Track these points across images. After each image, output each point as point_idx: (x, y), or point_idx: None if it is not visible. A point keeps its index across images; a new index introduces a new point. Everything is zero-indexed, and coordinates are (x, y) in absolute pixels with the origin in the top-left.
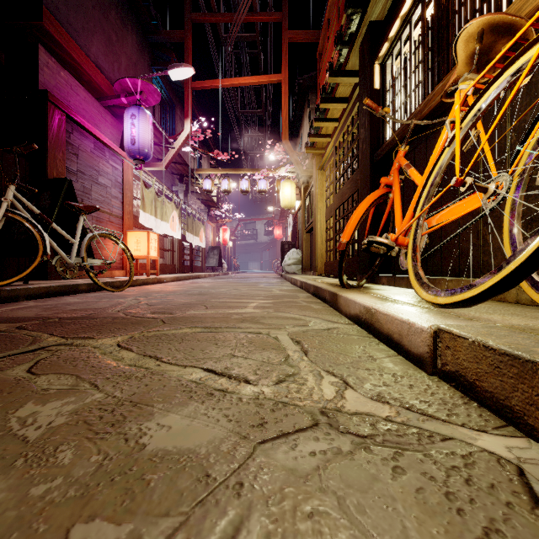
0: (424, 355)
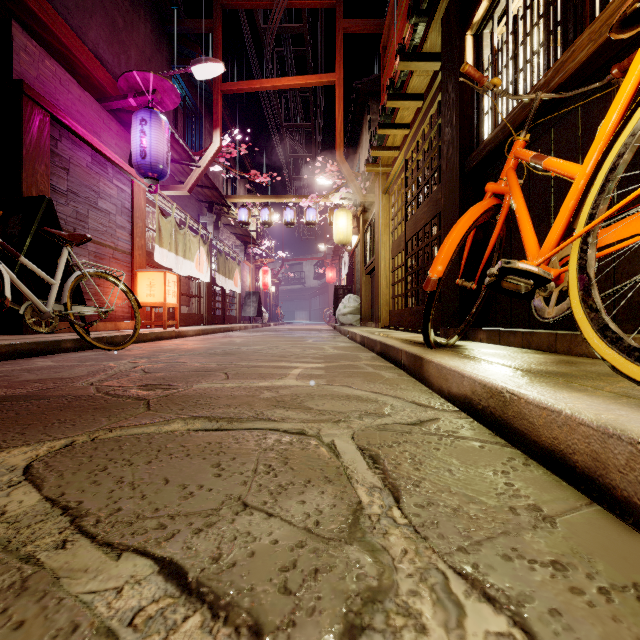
0: None
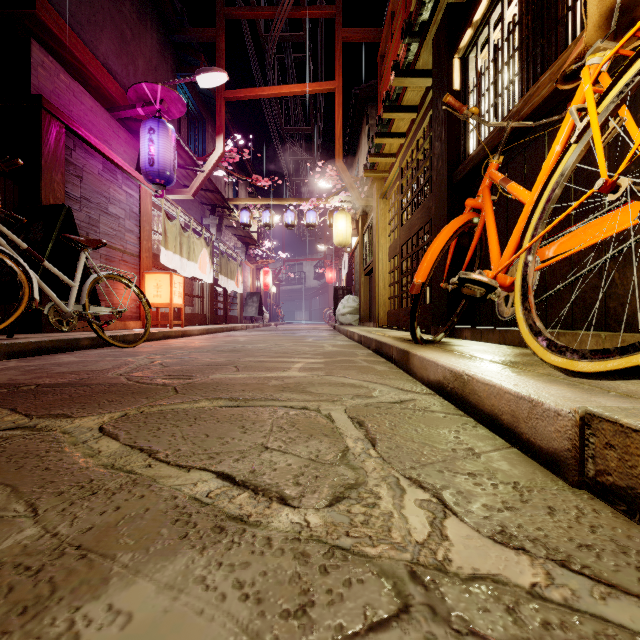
0: (561, 454)
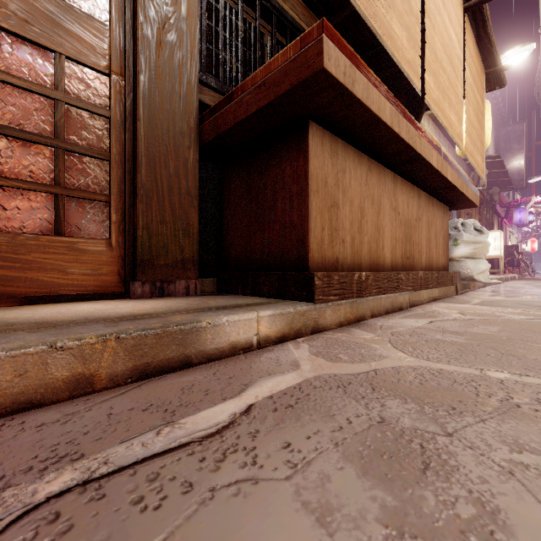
0: None
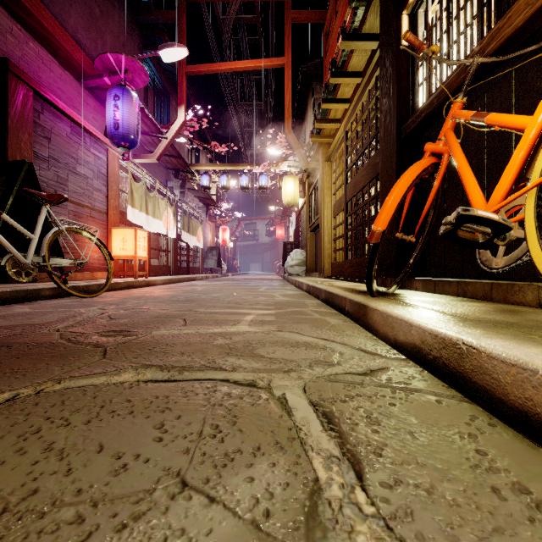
0: None
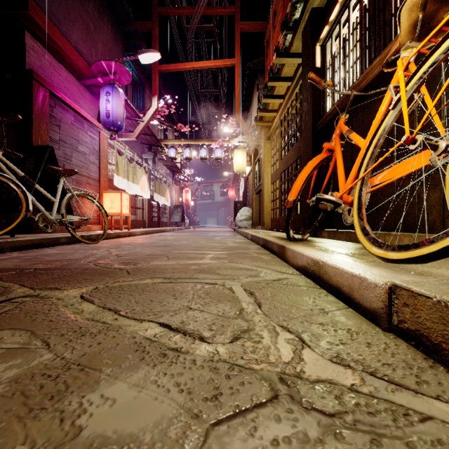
0: (378, 311)
